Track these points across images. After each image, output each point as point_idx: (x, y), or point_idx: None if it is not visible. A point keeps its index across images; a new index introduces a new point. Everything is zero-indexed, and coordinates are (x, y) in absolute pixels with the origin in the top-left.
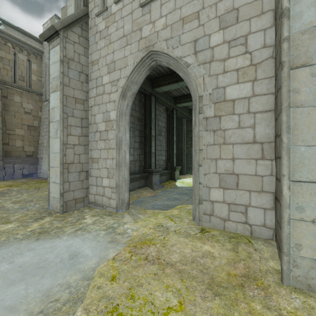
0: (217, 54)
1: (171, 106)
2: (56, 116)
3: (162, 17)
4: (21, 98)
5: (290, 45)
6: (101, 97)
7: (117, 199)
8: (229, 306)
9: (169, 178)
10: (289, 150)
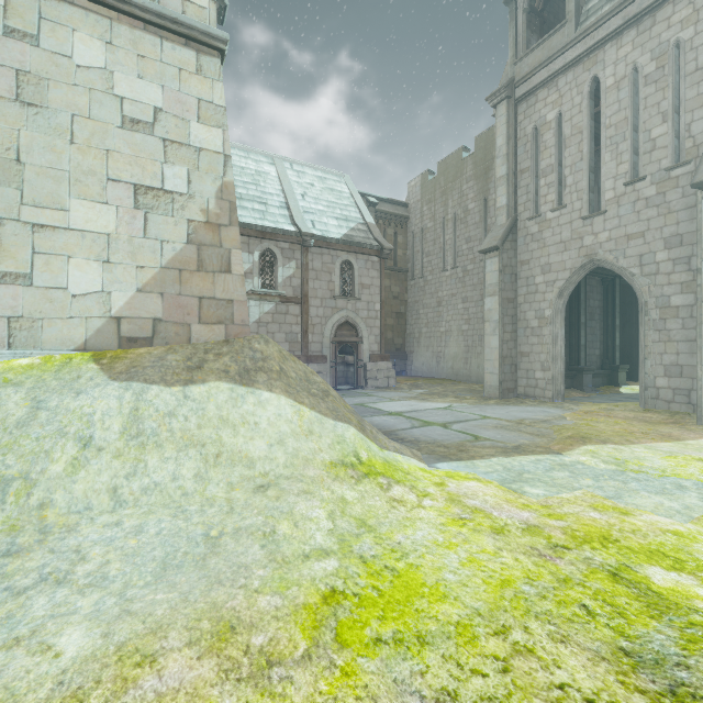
0: (662, 268)
1: (610, 275)
2: (493, 317)
3: (605, 231)
4: (390, 280)
5: (702, 289)
6: (534, 295)
7: (553, 390)
8: (653, 424)
9: (607, 382)
10: (701, 348)
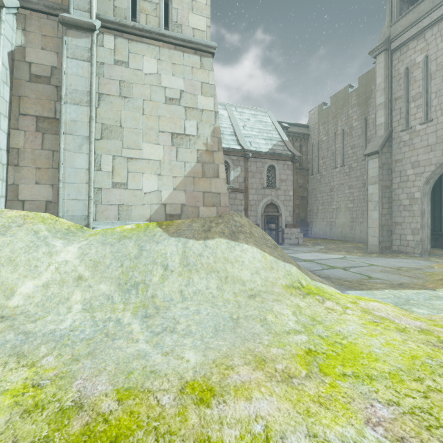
0: None
1: None
2: (374, 198)
3: None
4: (296, 176)
5: None
6: (405, 183)
7: (421, 248)
8: None
9: None
10: None
